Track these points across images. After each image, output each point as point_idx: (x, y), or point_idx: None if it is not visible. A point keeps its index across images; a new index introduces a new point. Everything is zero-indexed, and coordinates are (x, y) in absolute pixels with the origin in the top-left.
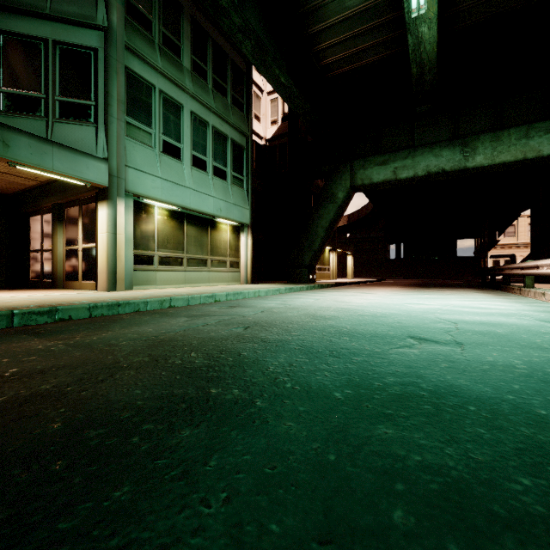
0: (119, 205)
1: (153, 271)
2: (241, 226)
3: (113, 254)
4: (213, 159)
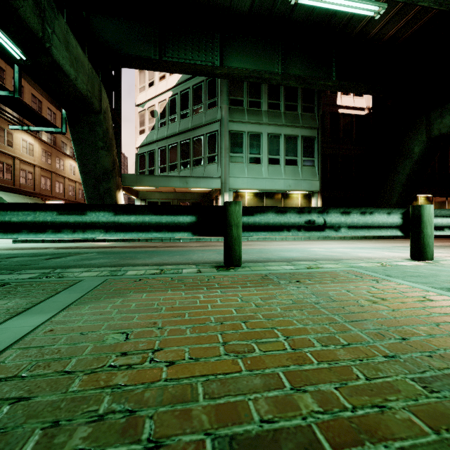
0: (225, 196)
1: None
2: (312, 193)
3: None
4: (285, 155)
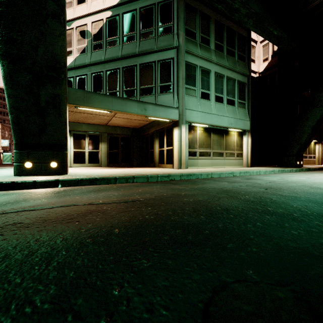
0: (182, 128)
1: (196, 159)
2: (243, 131)
3: (180, 152)
4: (227, 95)
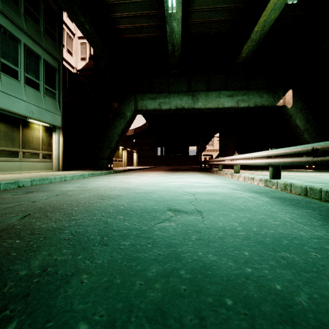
0: None
1: None
2: (53, 127)
3: None
4: (25, 71)
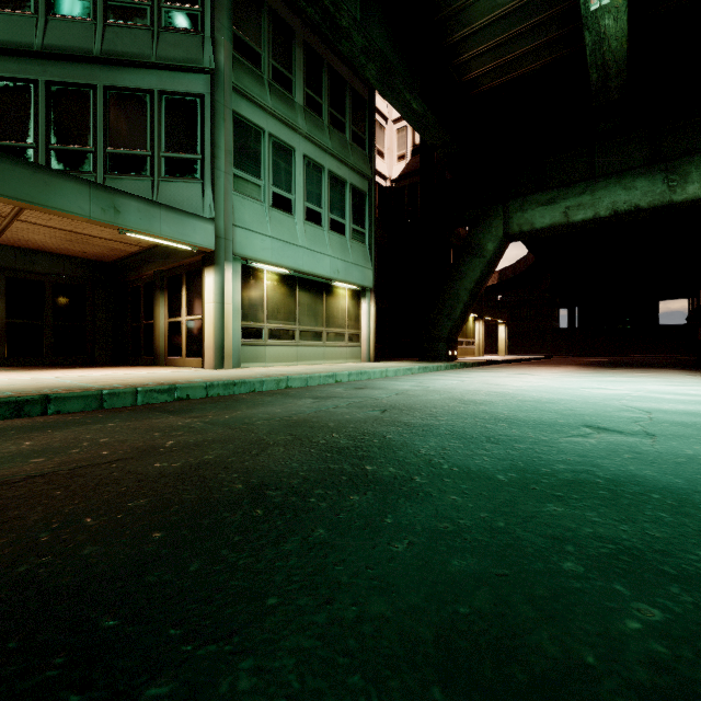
0: (226, 271)
1: (262, 347)
2: (361, 290)
3: (220, 327)
4: (329, 210)
